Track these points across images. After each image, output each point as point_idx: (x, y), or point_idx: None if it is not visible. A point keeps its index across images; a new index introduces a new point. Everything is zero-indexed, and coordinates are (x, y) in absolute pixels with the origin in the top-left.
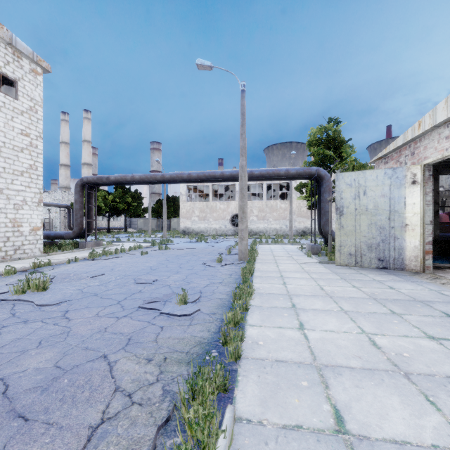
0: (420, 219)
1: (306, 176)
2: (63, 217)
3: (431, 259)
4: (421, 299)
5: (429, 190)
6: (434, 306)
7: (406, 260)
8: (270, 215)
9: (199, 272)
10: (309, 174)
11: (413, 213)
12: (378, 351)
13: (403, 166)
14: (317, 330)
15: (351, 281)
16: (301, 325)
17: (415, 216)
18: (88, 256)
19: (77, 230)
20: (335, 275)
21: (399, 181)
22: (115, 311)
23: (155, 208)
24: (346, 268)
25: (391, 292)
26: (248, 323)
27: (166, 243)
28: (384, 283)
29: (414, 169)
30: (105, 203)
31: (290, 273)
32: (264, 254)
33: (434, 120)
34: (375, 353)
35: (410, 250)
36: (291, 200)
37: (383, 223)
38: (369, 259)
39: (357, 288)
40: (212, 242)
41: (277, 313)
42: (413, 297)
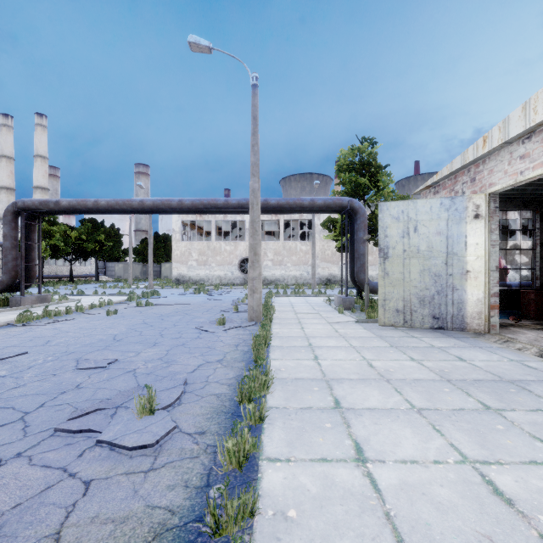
0: (484, 263)
1: (336, 209)
2: (1, 261)
3: (497, 316)
4: (508, 377)
5: (494, 226)
6: (534, 391)
7: (468, 317)
8: (288, 259)
9: (189, 342)
10: (340, 205)
11: (476, 256)
12: (514, 514)
13: (463, 195)
14: (388, 460)
15: (406, 350)
16: (360, 451)
17: (478, 261)
18: (16, 319)
19: (7, 279)
20: (382, 341)
21: (458, 214)
22: (3, 443)
23: (140, 249)
24: (391, 328)
25: (464, 366)
26: (265, 453)
27: (150, 296)
28: (447, 351)
29: (477, 198)
30: (65, 242)
31: (320, 339)
32: (282, 311)
33: (506, 134)
34: (511, 520)
35: (473, 305)
36: (314, 241)
37: (439, 270)
38: (421, 316)
39: (418, 362)
40: (215, 294)
41: (313, 422)
42: (497, 374)
